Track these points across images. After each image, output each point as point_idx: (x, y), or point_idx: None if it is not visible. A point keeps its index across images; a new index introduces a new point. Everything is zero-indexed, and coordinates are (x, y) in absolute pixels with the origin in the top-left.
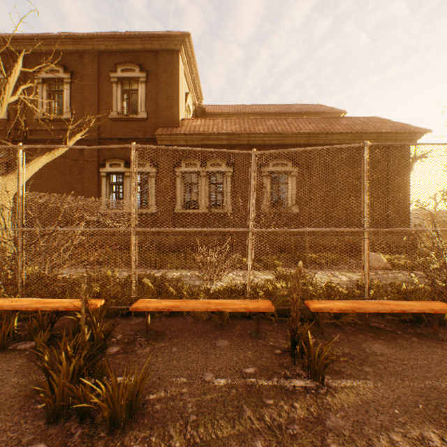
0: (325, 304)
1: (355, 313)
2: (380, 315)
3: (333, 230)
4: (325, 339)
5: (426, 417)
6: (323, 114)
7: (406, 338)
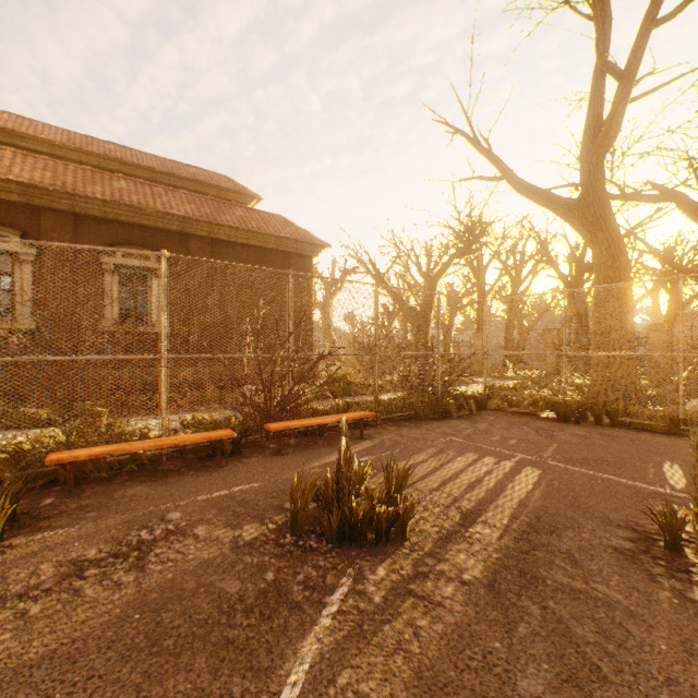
0: (76, 453)
1: (143, 459)
2: (184, 456)
3: (119, 357)
4: (71, 496)
5: (108, 538)
6: (231, 192)
7: (185, 473)
